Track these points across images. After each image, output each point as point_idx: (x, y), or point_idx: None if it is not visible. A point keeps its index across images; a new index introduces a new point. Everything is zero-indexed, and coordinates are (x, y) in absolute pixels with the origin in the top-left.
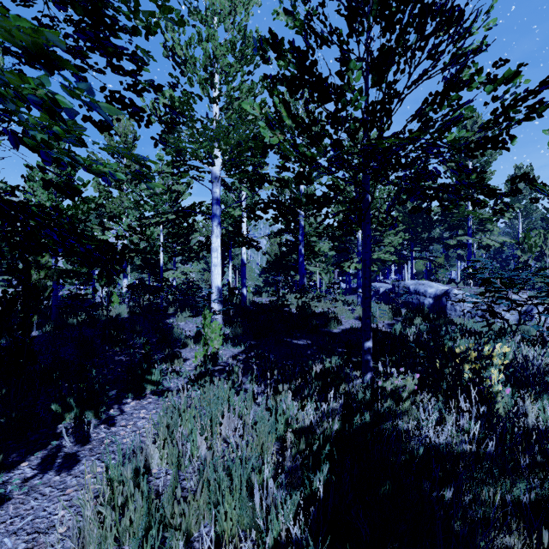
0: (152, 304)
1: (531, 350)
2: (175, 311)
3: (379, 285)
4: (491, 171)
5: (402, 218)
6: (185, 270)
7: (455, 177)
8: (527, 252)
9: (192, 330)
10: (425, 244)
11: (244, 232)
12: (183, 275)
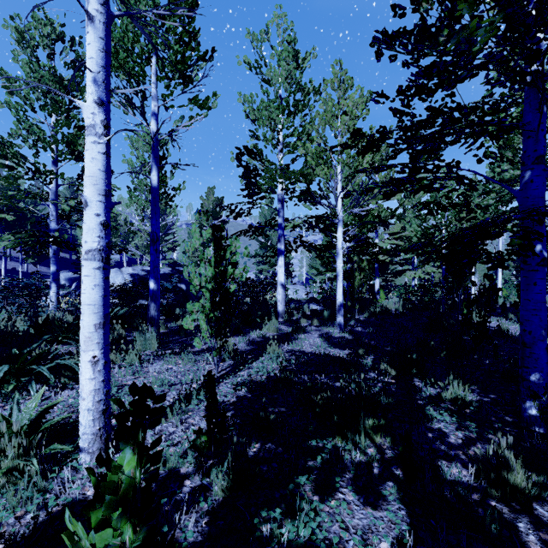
0: (424, 302)
1: None
2: (447, 310)
3: None
4: None
5: None
6: (429, 271)
7: None
8: None
9: (511, 330)
10: None
11: None
12: (425, 276)
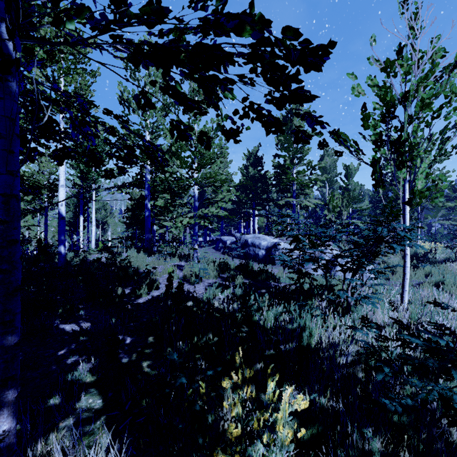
0: None
1: (337, 324)
2: None
3: (227, 238)
4: (308, 147)
5: (246, 181)
6: None
7: (284, 149)
8: (332, 211)
9: None
10: (263, 204)
11: (62, 179)
12: None
